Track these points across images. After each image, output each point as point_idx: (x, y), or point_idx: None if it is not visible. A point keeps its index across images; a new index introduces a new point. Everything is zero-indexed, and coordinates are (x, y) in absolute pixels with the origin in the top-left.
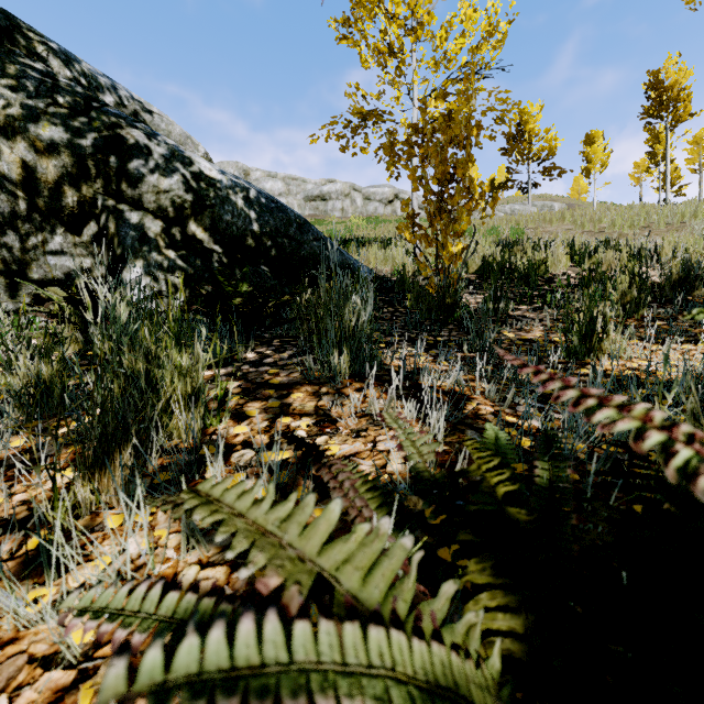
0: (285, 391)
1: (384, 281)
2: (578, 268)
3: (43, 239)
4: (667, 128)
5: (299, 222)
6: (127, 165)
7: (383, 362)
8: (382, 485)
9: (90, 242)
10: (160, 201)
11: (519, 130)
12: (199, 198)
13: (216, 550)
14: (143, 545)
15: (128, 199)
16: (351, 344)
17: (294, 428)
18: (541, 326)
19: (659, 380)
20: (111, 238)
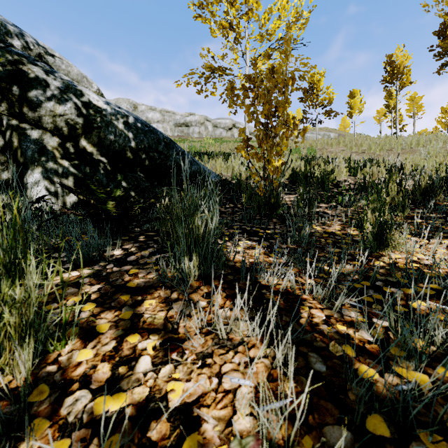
0: (140, 296)
1: (226, 183)
2: (353, 177)
3: None
4: (397, 90)
5: (166, 141)
6: (27, 93)
7: (227, 257)
8: None
9: None
10: (56, 123)
11: (311, 86)
12: (88, 121)
13: None
14: None
15: (29, 120)
16: (200, 251)
17: (140, 352)
18: (338, 221)
19: (438, 273)
20: (15, 149)
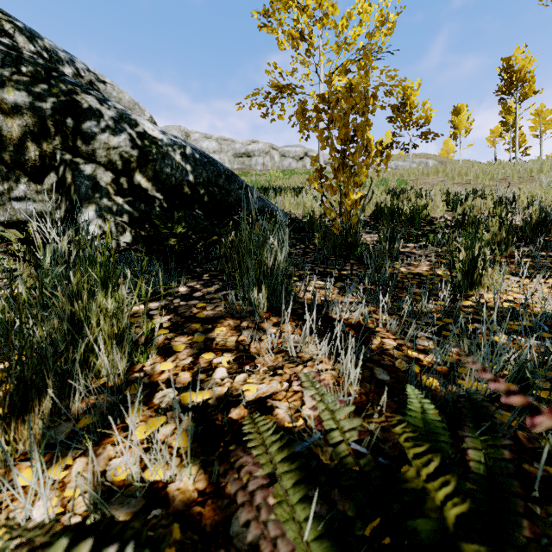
0: (210, 325)
1: (297, 222)
2: (452, 213)
3: (9, 187)
4: (516, 102)
5: (227, 174)
6: (81, 125)
7: (296, 295)
8: (297, 432)
9: (51, 190)
10: (110, 156)
11: (402, 103)
12: (143, 153)
13: (125, 517)
14: (51, 509)
15: (82, 154)
16: (269, 282)
17: (215, 365)
18: (427, 261)
19: (534, 312)
20: (68, 186)
